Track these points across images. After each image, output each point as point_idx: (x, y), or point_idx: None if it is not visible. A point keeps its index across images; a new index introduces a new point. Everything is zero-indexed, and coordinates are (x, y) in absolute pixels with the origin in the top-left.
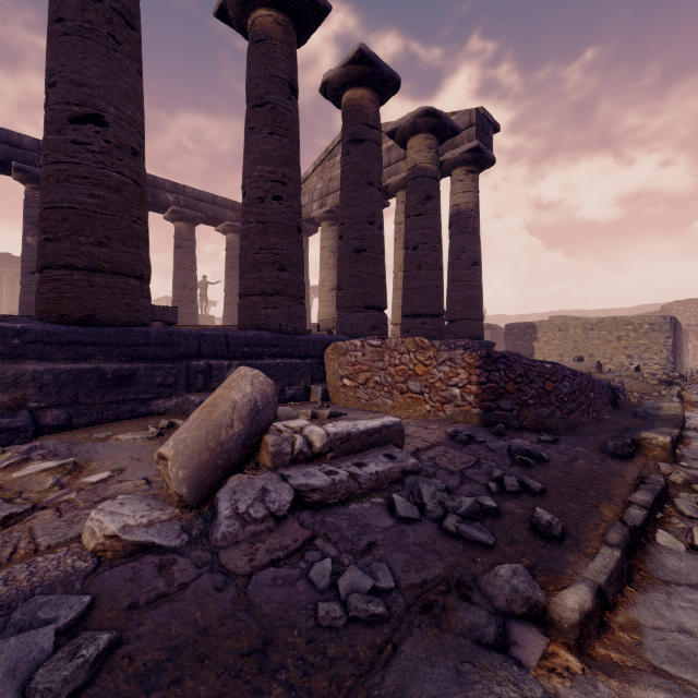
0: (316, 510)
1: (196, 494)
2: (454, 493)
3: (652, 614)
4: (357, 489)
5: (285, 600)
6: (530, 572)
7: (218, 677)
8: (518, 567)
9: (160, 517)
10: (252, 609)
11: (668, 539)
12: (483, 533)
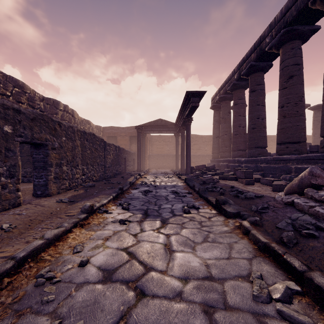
0: (293, 208)
1: (286, 194)
2: (323, 232)
3: (244, 243)
4: (306, 210)
5: (258, 205)
6: (263, 229)
7: (246, 202)
8: (256, 219)
9: (282, 195)
10: (257, 203)
11: (287, 282)
12: (281, 225)
